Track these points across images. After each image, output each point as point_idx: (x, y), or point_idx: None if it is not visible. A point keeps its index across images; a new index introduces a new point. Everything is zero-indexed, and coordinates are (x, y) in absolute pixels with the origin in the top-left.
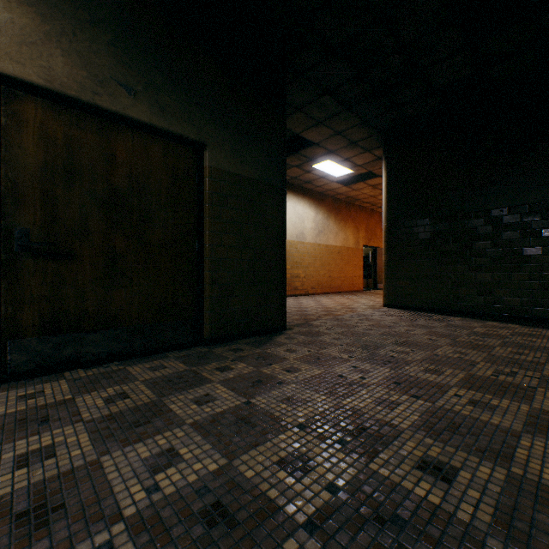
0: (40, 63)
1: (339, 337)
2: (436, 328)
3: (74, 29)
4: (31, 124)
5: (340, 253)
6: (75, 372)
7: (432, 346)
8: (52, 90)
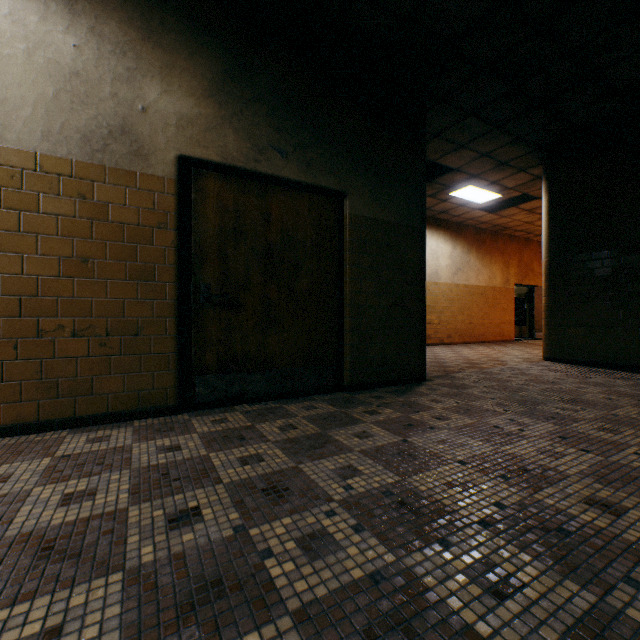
0: (218, 144)
1: (489, 391)
2: (617, 387)
3: (241, 109)
4: (211, 196)
5: (483, 294)
6: (242, 407)
7: (610, 406)
8: (226, 165)
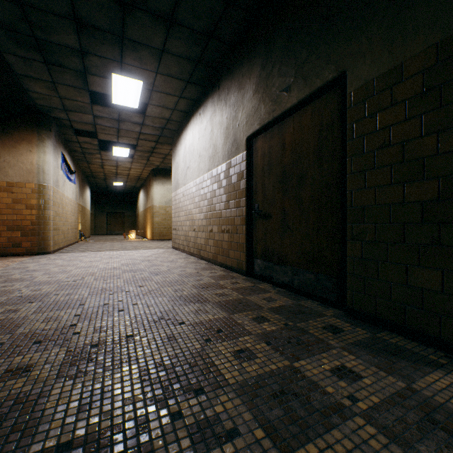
0: (258, 118)
1: None
2: None
3: (266, 83)
4: (259, 151)
5: None
6: (266, 284)
7: None
8: (261, 127)
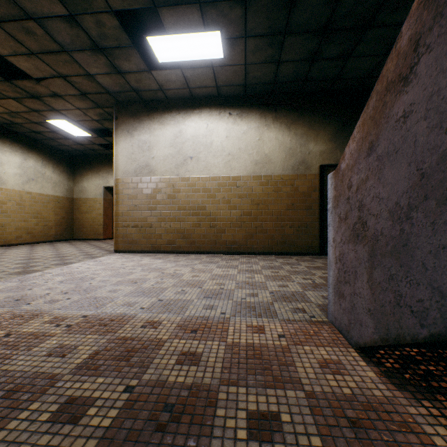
0: (333, 157)
1: None
2: None
3: (342, 141)
4: None
5: None
6: None
7: None
8: (336, 164)
